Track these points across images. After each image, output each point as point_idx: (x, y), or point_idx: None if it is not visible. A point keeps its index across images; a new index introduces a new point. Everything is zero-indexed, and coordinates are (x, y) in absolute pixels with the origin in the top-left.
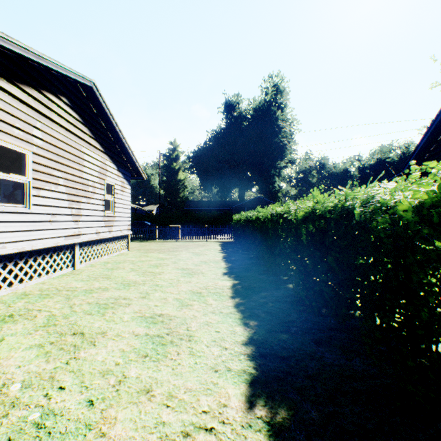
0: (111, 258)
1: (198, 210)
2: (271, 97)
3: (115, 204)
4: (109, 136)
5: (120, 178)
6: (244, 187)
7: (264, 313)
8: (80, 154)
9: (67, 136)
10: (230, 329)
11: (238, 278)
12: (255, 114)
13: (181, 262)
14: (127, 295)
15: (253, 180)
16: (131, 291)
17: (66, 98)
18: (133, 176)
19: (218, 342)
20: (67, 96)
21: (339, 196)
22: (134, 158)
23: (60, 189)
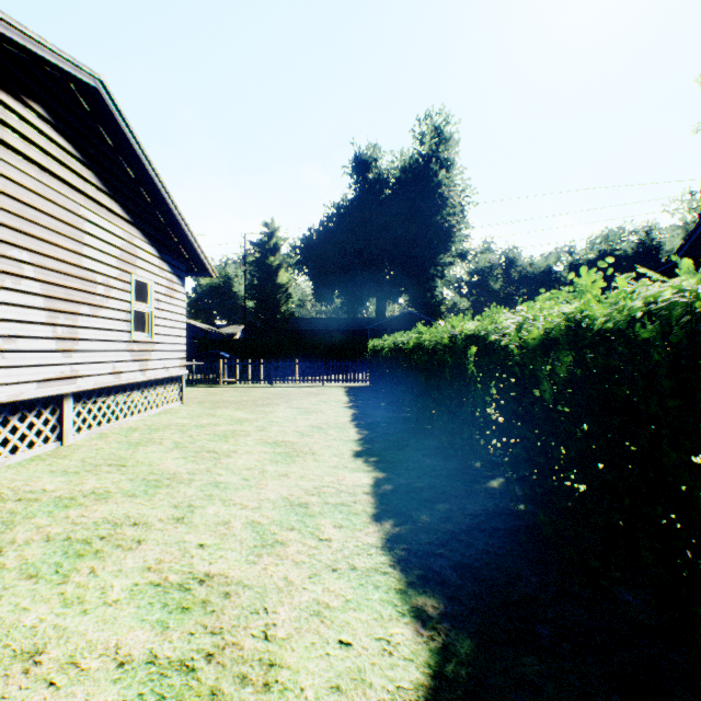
0: (145, 420)
1: (310, 333)
2: (430, 148)
3: (154, 319)
4: (141, 193)
5: (164, 273)
6: (386, 296)
7: (456, 571)
8: (77, 220)
9: (43, 182)
10: (378, 634)
11: (385, 466)
12: (404, 176)
13: (274, 429)
14: (145, 512)
15: (399, 285)
16: (156, 500)
17: (42, 105)
18: (192, 270)
19: (346, 693)
20: (45, 102)
21: (693, 277)
22: (191, 238)
23: (28, 286)
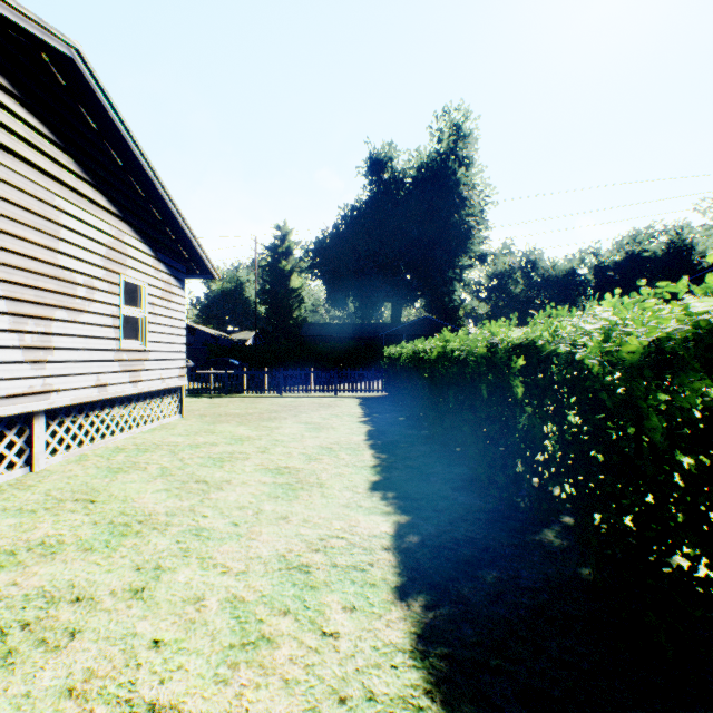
0: (136, 438)
1: (324, 339)
2: (448, 146)
3: (148, 325)
4: (132, 184)
5: (160, 274)
6: (402, 301)
7: (527, 709)
8: (50, 211)
9: (6, 165)
10: None
11: (408, 505)
12: (421, 175)
13: (278, 450)
14: (96, 579)
15: (416, 289)
16: (116, 558)
17: (3, 75)
18: (193, 272)
19: None
20: (8, 71)
21: None
22: (190, 235)
23: None
